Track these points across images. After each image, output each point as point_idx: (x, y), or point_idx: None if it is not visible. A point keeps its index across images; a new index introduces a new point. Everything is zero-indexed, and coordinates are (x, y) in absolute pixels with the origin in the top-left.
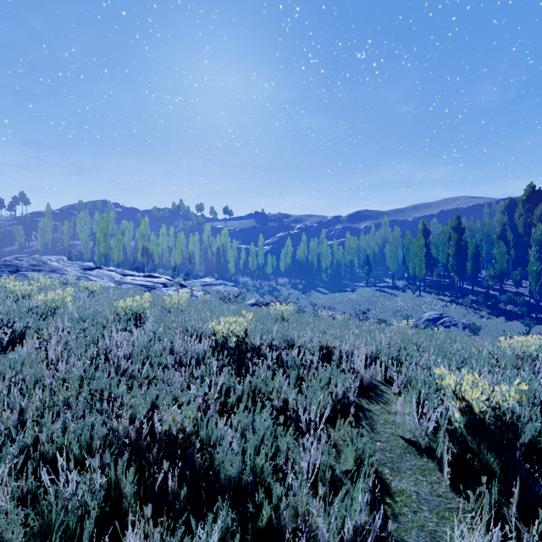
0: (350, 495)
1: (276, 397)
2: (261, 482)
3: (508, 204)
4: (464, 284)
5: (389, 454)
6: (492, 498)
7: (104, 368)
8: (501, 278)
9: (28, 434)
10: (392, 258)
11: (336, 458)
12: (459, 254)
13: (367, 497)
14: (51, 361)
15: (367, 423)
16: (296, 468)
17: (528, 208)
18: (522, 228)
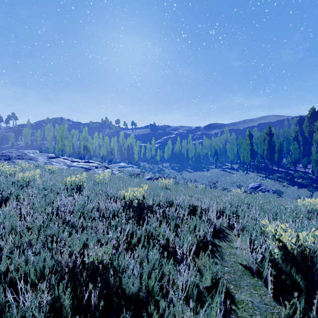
0: (210, 307)
1: (162, 237)
2: (152, 296)
3: (299, 119)
4: (273, 167)
5: (233, 275)
6: (301, 306)
7: (55, 220)
8: (295, 163)
9: (2, 265)
10: (230, 151)
11: (200, 278)
12: (270, 149)
13: (220, 306)
14: (23, 215)
15: (219, 254)
16: (175, 285)
17: (311, 122)
18: (308, 133)
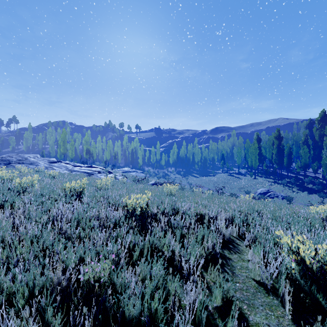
0: None
1: (167, 249)
2: (155, 319)
3: (309, 123)
4: (282, 172)
5: (245, 293)
6: None
7: (51, 230)
8: (305, 168)
9: None
10: (238, 156)
11: (209, 296)
12: (279, 153)
13: None
14: (17, 224)
15: (229, 268)
16: (181, 305)
17: (321, 125)
18: (318, 137)
